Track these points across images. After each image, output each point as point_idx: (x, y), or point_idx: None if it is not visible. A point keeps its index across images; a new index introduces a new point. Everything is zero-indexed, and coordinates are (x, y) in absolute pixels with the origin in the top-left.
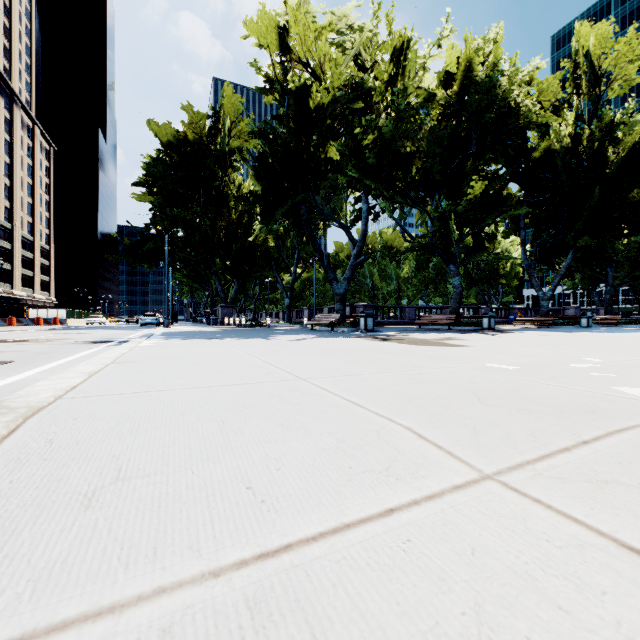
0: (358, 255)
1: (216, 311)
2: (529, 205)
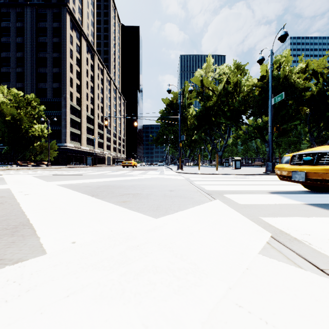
0: (225, 143)
1: (182, 160)
2: (312, 114)
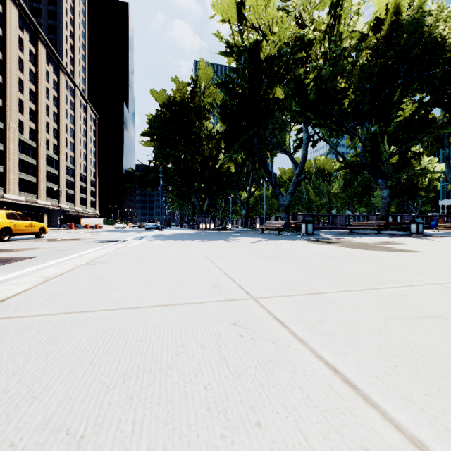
0: (299, 174)
1: (194, 219)
2: None
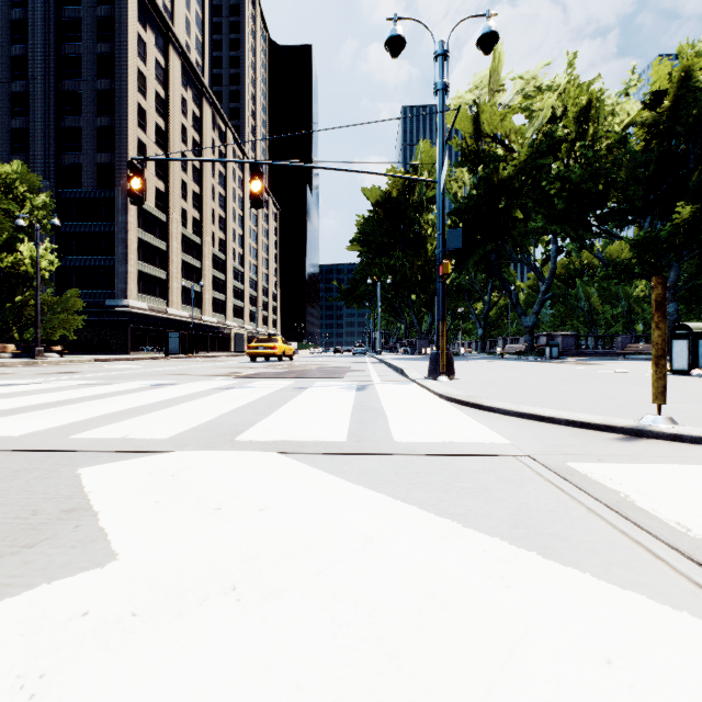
0: (546, 291)
1: (412, 342)
2: None
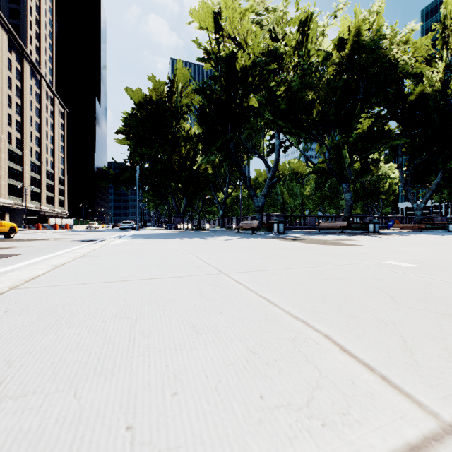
0: (272, 177)
1: (172, 219)
2: (405, 137)
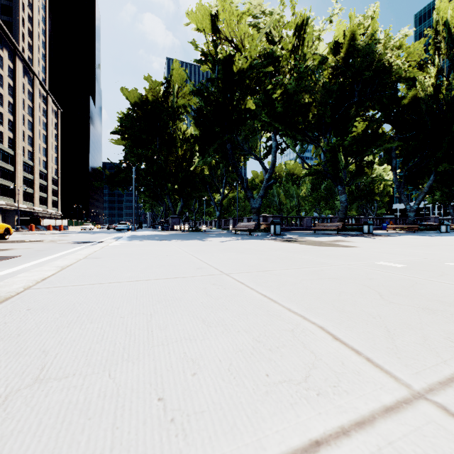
0: (269, 179)
1: (168, 220)
2: (399, 140)
